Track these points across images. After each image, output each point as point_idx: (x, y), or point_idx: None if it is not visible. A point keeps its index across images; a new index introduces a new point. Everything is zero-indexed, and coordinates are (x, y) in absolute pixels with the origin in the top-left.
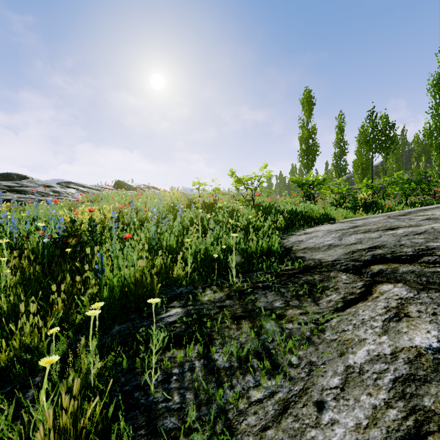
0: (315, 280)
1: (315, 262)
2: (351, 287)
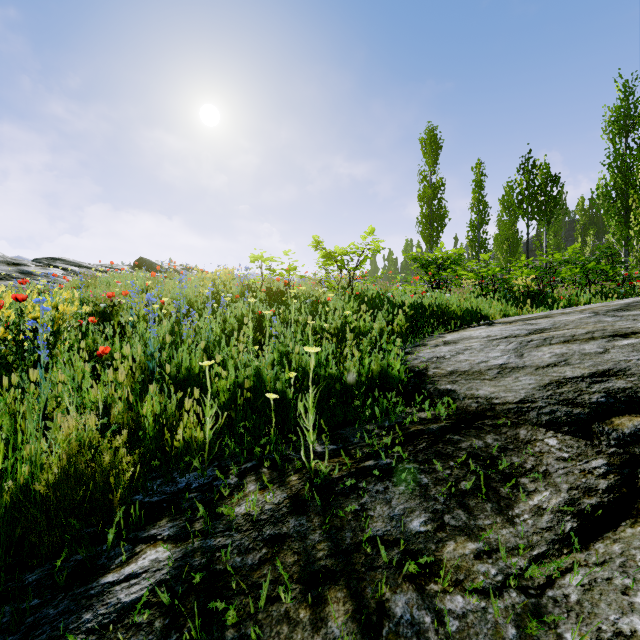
0: (489, 447)
1: (480, 404)
2: (580, 470)
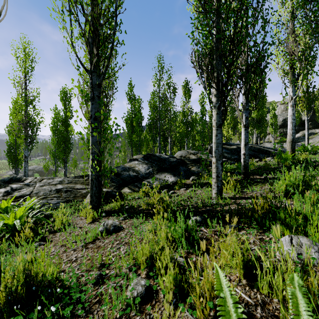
0: None
1: None
2: None
